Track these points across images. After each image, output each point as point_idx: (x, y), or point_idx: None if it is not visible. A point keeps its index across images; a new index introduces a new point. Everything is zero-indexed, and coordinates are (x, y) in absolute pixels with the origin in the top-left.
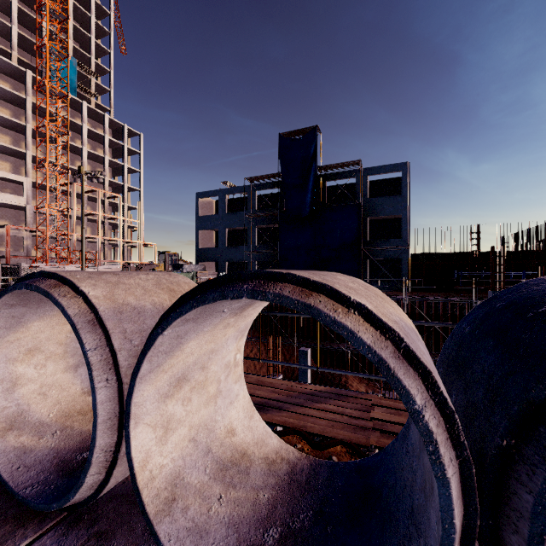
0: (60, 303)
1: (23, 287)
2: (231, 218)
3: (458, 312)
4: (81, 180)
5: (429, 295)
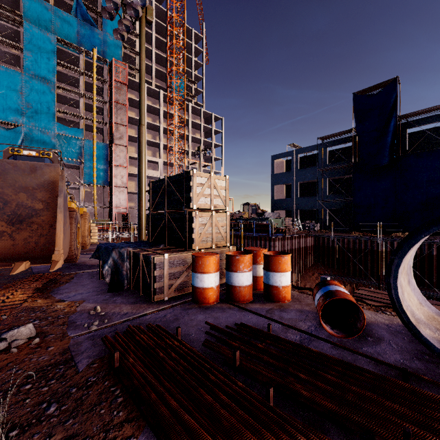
0: None
1: None
2: (303, 173)
3: None
4: (199, 155)
5: None
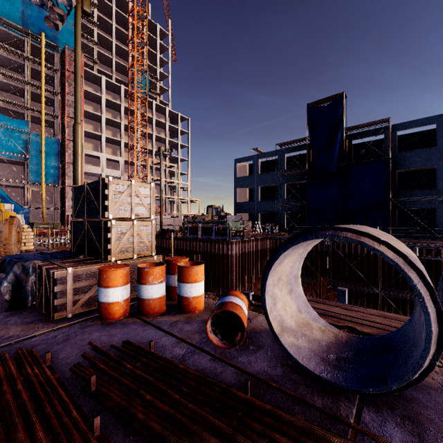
0: (377, 249)
1: (327, 237)
2: (263, 178)
3: None
4: (160, 156)
5: None
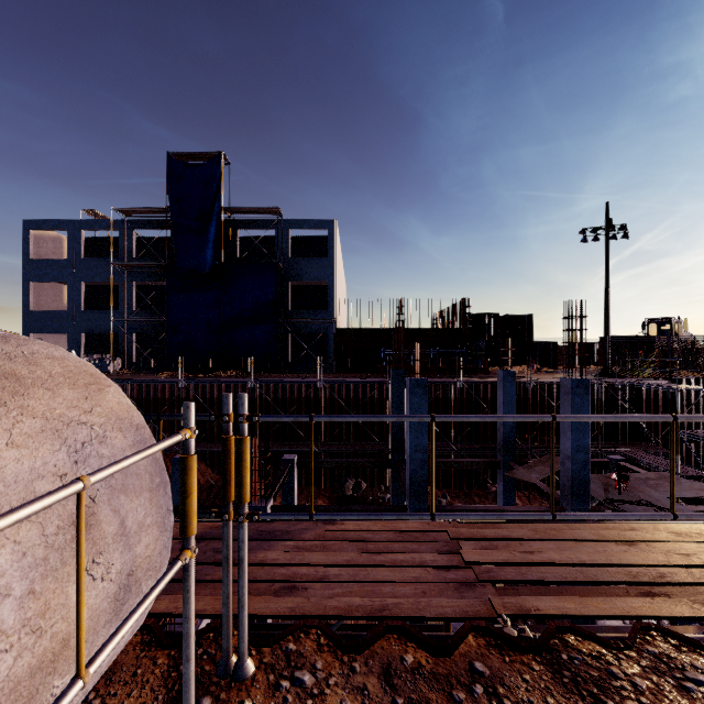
0: None
1: None
2: (91, 267)
3: (377, 395)
4: None
5: (351, 377)
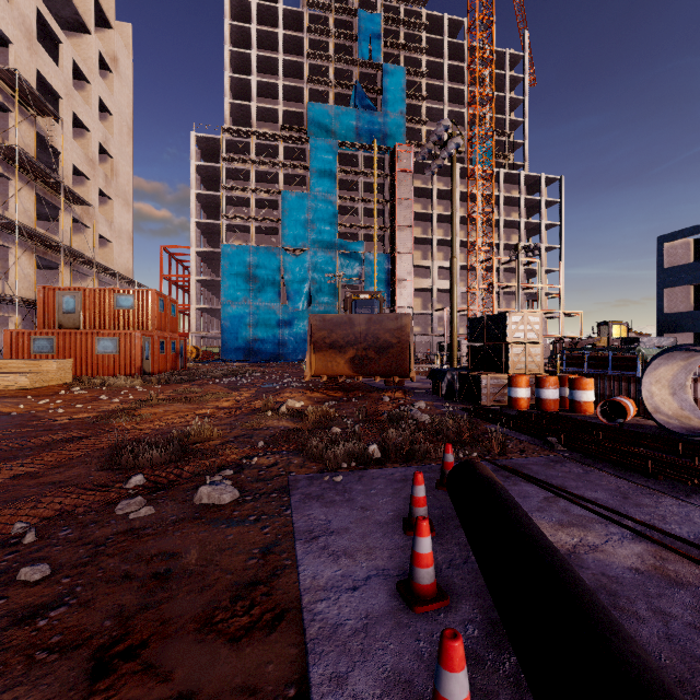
0: None
1: (682, 350)
2: None
3: None
4: (517, 257)
5: None
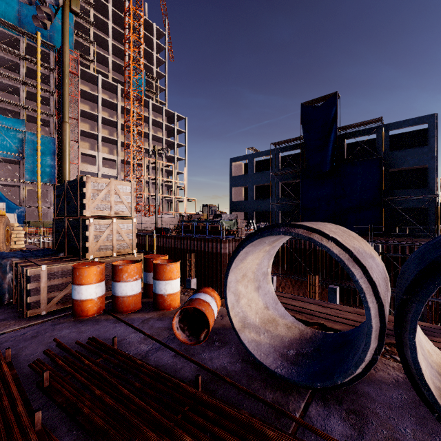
0: (325, 245)
1: (281, 233)
2: (258, 177)
3: None
4: (155, 155)
5: None
